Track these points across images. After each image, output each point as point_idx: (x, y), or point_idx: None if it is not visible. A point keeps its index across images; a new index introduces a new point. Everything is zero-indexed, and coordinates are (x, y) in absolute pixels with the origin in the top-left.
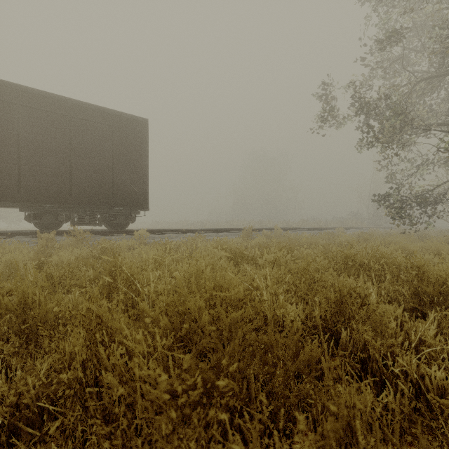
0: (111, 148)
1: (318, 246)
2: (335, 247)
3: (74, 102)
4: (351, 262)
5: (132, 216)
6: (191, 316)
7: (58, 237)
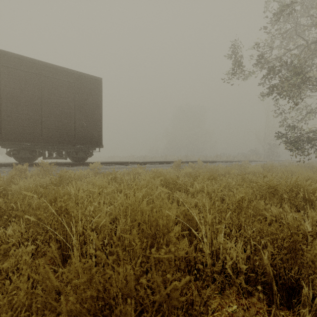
0: (73, 100)
1: (236, 176)
2: (251, 176)
3: (44, 63)
4: (274, 191)
5: (90, 152)
6: (113, 292)
7: (32, 168)
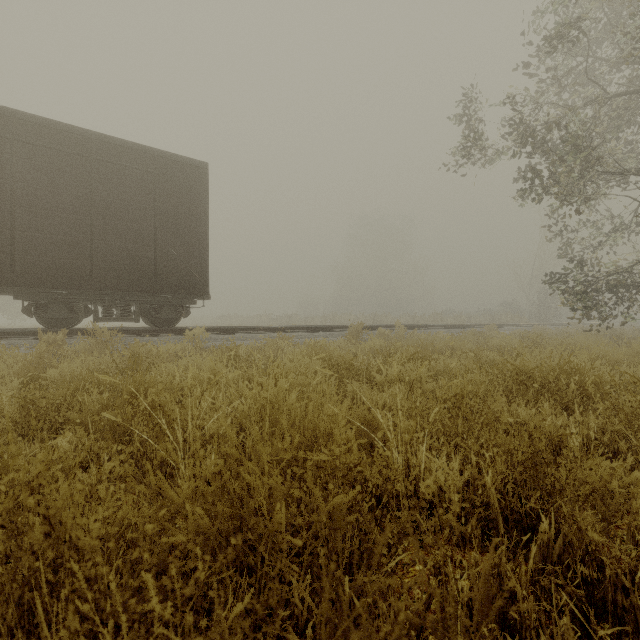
0: (152, 206)
1: (466, 353)
2: (493, 354)
3: (97, 136)
4: (527, 379)
5: (185, 307)
6: (254, 505)
7: (73, 339)
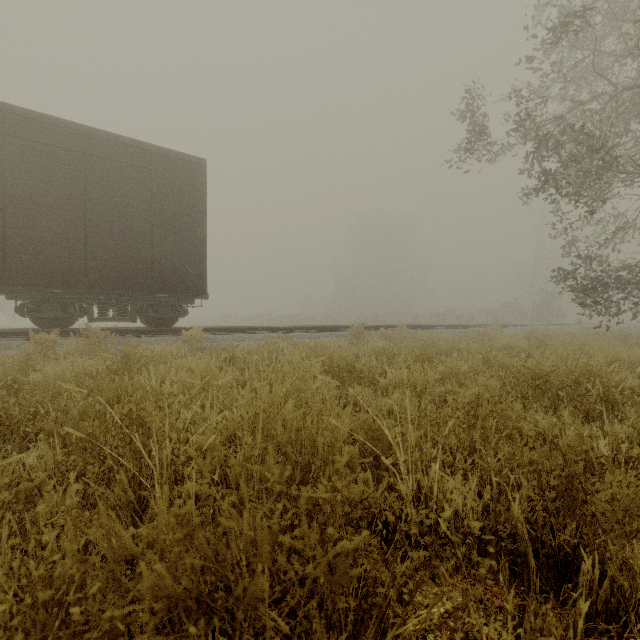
0: (148, 203)
1: (473, 354)
2: (501, 356)
3: (91, 131)
4: (543, 384)
5: (183, 307)
6: (231, 558)
7: (67, 339)
